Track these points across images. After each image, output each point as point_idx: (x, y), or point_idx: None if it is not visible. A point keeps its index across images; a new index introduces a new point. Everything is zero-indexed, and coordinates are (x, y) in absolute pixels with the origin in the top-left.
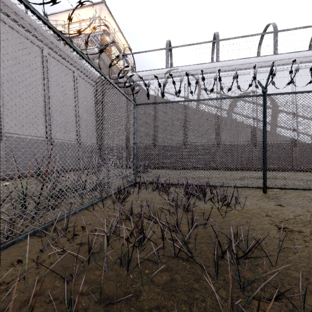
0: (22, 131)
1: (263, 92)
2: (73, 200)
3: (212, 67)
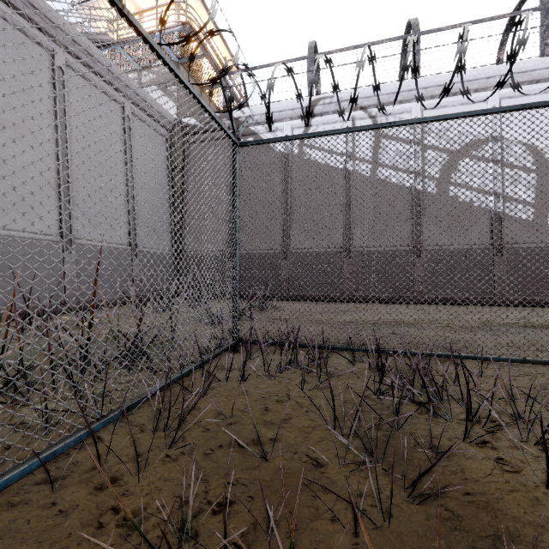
0: (2, 222)
1: None
2: None
3: (405, 89)
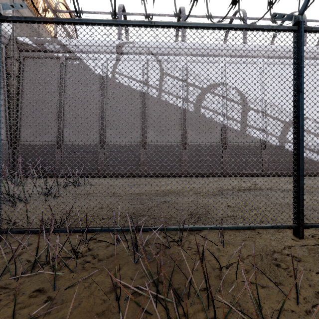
0: None
1: (298, 23)
2: None
3: (178, 47)
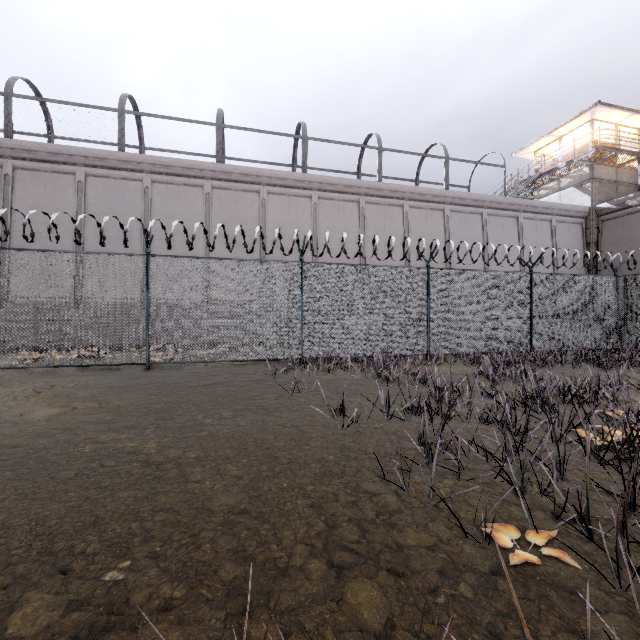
0: None
1: None
2: (555, 345)
3: None
